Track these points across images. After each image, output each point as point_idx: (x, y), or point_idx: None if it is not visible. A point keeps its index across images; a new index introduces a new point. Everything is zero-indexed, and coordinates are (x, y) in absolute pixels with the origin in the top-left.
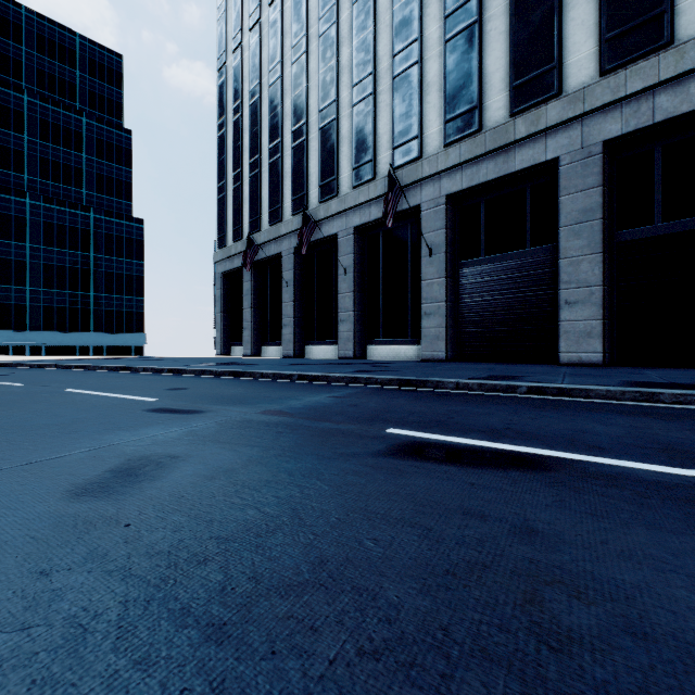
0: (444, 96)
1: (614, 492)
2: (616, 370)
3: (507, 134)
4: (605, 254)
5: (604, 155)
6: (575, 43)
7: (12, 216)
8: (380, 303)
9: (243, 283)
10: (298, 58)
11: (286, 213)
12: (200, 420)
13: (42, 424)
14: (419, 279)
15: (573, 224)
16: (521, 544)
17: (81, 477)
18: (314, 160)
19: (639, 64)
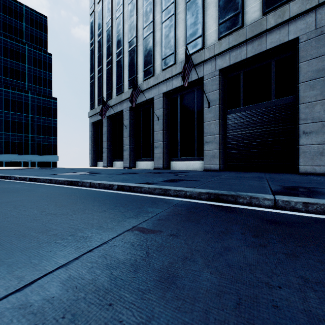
0: (218, 8)
1: None
2: None
3: (261, 26)
4: None
5: None
6: None
7: None
8: (178, 137)
9: (103, 128)
10: (131, 0)
11: (125, 88)
12: None
13: None
14: (201, 122)
15: (309, 80)
16: None
17: None
18: (140, 56)
19: None
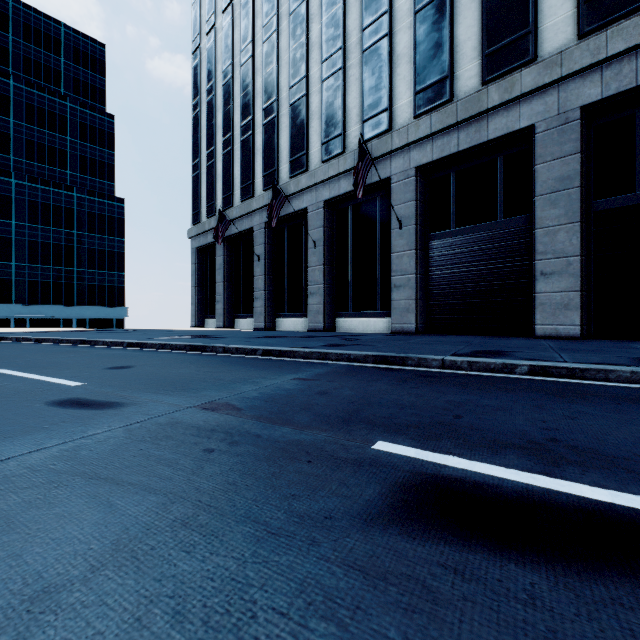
0: (414, 67)
1: None
2: (601, 344)
3: (480, 102)
4: (583, 223)
5: (582, 121)
6: (551, 7)
7: None
8: (349, 276)
9: (216, 258)
10: (268, 36)
11: (257, 189)
12: (105, 423)
13: None
14: (388, 252)
15: (549, 192)
16: None
17: None
18: (284, 136)
19: (621, 24)
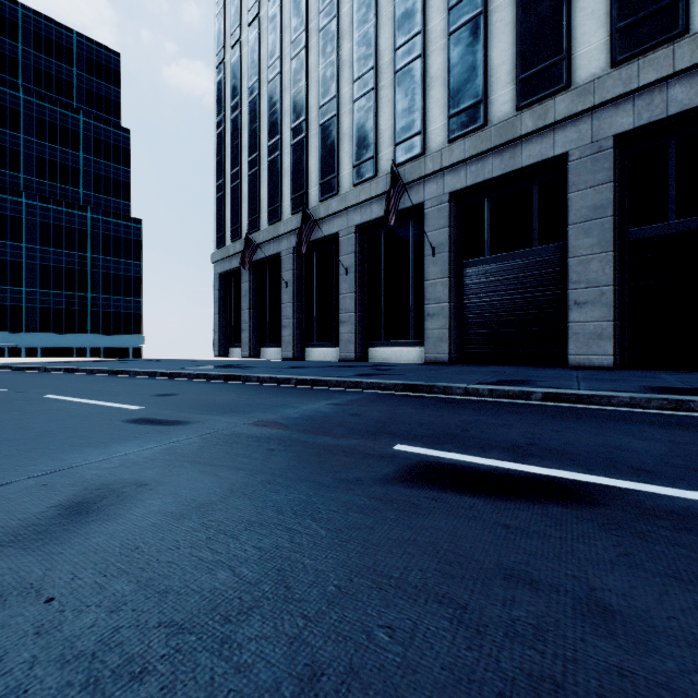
0: (448, 90)
1: (690, 539)
2: (629, 374)
3: (514, 128)
4: (616, 253)
5: (615, 150)
6: (584, 34)
7: (8, 216)
8: (382, 304)
9: (242, 284)
10: (297, 53)
11: (285, 212)
12: (182, 434)
13: (2, 438)
14: (422, 279)
15: (583, 221)
16: (598, 637)
17: (18, 515)
18: (314, 157)
19: (652, 54)
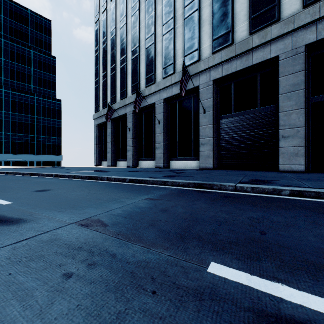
0: (212, 26)
1: None
2: (319, 175)
3: (248, 44)
4: (306, 109)
5: (305, 53)
6: None
7: None
8: (177, 138)
9: (107, 129)
10: (134, 13)
11: (128, 93)
12: (1, 240)
13: None
14: (198, 126)
15: (287, 92)
16: None
17: None
18: (143, 65)
19: None
